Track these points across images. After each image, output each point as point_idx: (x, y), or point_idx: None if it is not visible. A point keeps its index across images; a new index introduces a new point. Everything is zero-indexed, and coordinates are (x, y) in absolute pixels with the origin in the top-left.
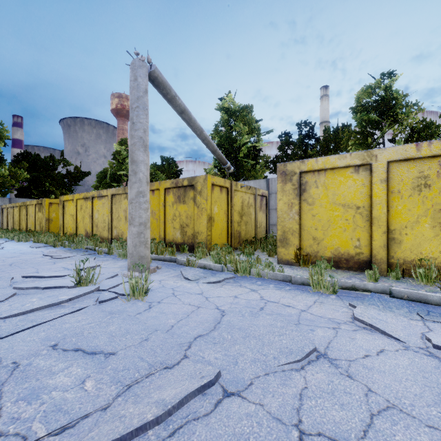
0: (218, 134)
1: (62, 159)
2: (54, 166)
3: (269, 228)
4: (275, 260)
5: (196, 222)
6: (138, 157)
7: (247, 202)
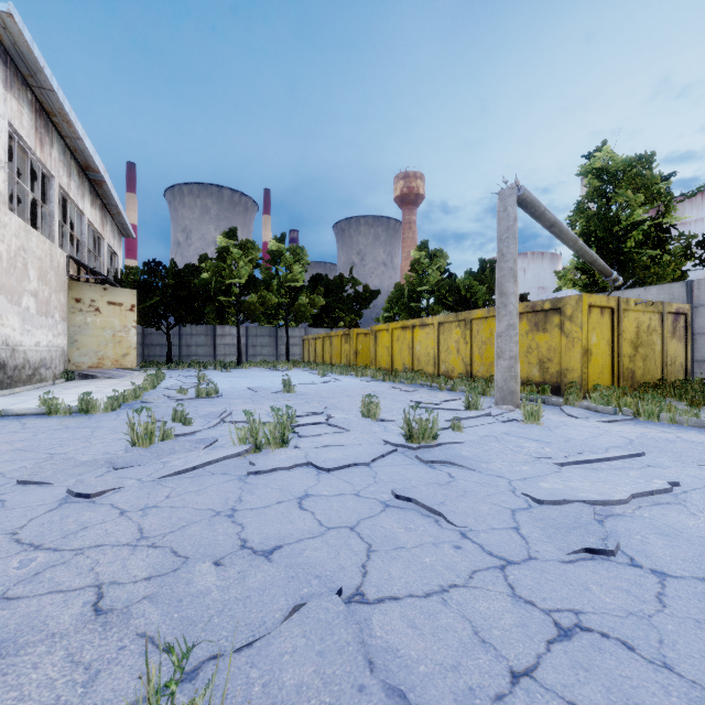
0: (581, 214)
1: (351, 278)
2: (343, 288)
3: (691, 367)
4: (703, 411)
5: (563, 356)
6: (508, 289)
7: (647, 326)
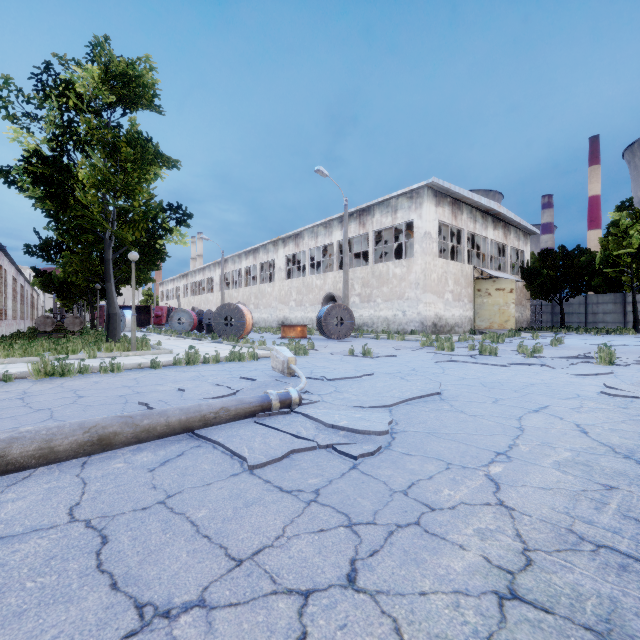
0: None
1: None
2: None
3: None
4: None
5: None
6: None
7: None
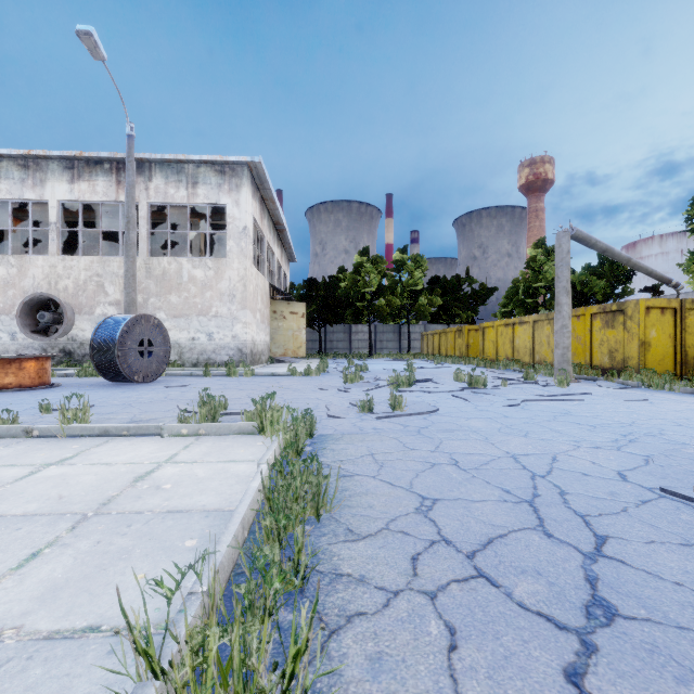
0: None
1: (467, 278)
2: (460, 287)
3: None
4: None
5: (625, 347)
6: (562, 301)
7: None
